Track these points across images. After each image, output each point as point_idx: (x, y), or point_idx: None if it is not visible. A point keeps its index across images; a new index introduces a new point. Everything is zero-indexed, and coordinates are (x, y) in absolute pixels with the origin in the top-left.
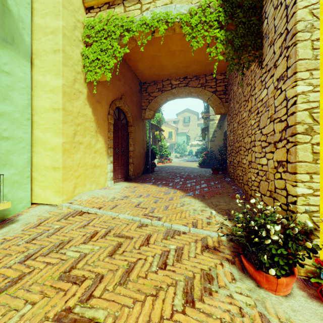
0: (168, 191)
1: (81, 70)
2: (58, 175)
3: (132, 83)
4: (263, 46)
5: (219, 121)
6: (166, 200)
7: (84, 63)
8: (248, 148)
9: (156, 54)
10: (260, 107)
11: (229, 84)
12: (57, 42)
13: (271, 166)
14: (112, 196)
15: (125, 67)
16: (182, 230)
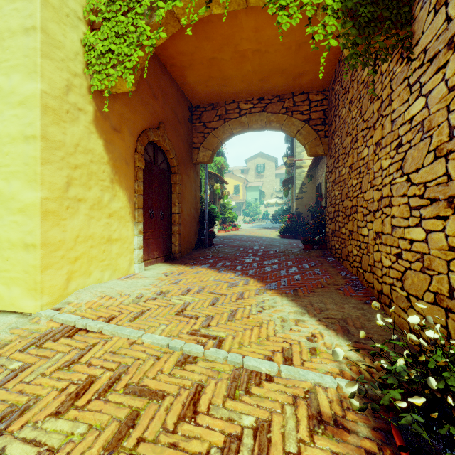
0: (235, 281)
1: (81, 71)
2: (33, 259)
3: (177, 105)
4: (413, 19)
5: (309, 169)
6: (232, 298)
7: (87, 58)
8: (373, 209)
9: (215, 56)
10: (405, 133)
11: (332, 107)
12: (32, 12)
13: (439, 244)
14: (137, 292)
15: (166, 79)
16: (265, 371)
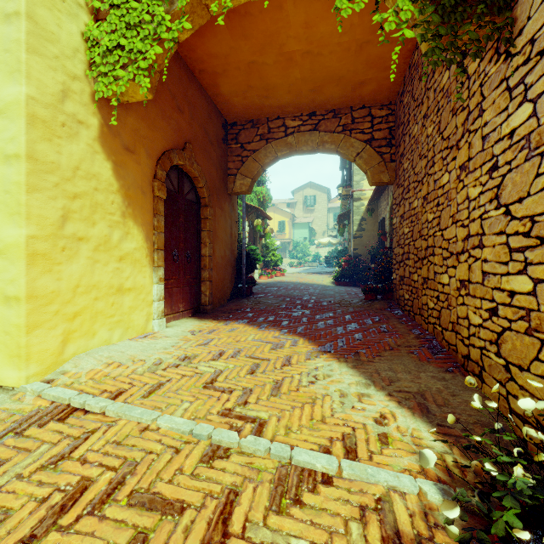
0: (281, 341)
1: (82, 72)
2: (16, 317)
3: (208, 121)
4: (515, 1)
5: (370, 201)
6: (277, 364)
7: (90, 57)
8: (456, 250)
9: (255, 59)
10: (502, 152)
11: (400, 124)
12: None
13: None
14: (155, 357)
15: (194, 88)
16: (321, 469)
